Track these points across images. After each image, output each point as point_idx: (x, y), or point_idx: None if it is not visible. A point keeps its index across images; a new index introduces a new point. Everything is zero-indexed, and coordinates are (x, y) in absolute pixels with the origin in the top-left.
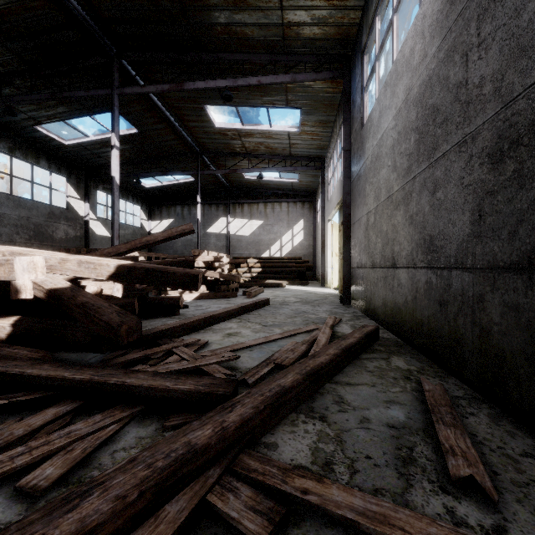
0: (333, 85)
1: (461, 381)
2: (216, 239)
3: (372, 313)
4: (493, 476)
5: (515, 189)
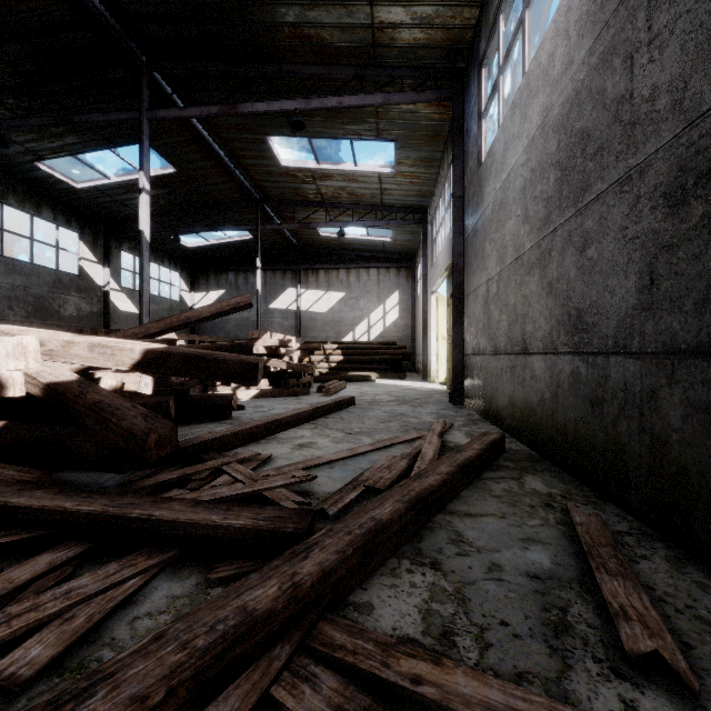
0: (439, 110)
1: (624, 510)
2: (281, 317)
3: (494, 416)
4: (686, 651)
5: (704, 241)
